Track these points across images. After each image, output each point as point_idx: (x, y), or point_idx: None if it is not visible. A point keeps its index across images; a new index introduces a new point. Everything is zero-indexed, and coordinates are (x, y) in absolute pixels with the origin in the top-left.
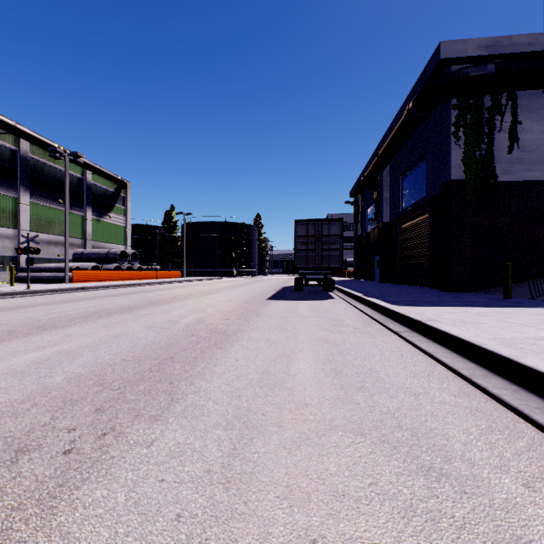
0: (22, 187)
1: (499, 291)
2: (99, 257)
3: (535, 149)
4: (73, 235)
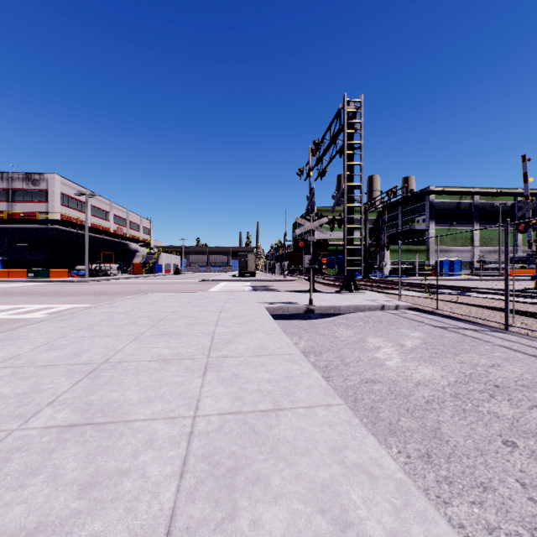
0: (474, 222)
1: None
2: (525, 259)
3: None
4: None
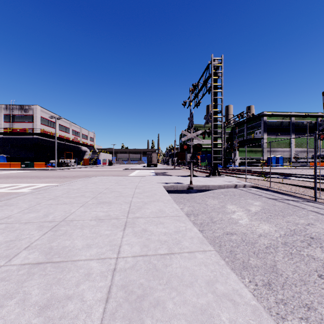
0: (291, 133)
1: None
2: (323, 156)
3: None
4: (311, 147)
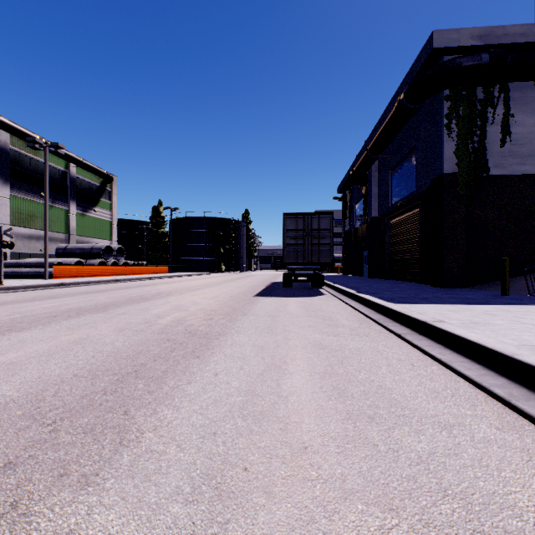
0: (1, 179)
1: (492, 287)
2: (82, 252)
3: (528, 142)
4: (56, 230)
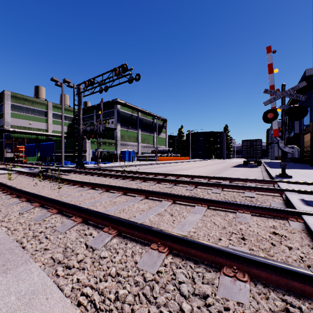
0: (139, 128)
1: None
2: (160, 151)
3: None
4: (150, 143)
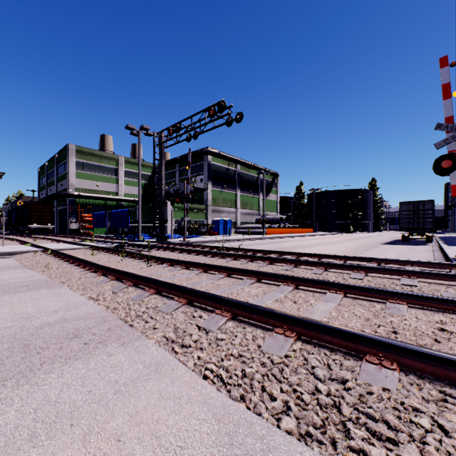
0: (237, 187)
1: None
2: (268, 220)
3: None
4: (254, 209)
